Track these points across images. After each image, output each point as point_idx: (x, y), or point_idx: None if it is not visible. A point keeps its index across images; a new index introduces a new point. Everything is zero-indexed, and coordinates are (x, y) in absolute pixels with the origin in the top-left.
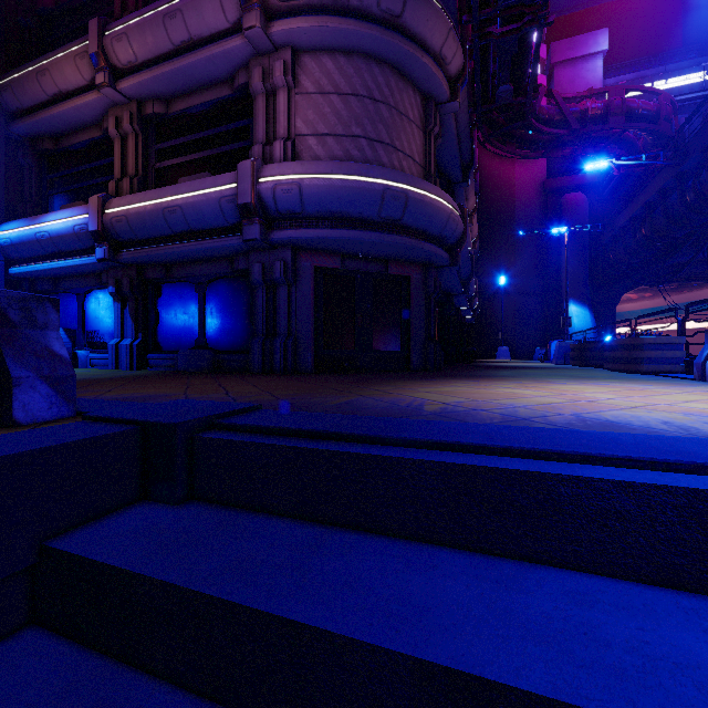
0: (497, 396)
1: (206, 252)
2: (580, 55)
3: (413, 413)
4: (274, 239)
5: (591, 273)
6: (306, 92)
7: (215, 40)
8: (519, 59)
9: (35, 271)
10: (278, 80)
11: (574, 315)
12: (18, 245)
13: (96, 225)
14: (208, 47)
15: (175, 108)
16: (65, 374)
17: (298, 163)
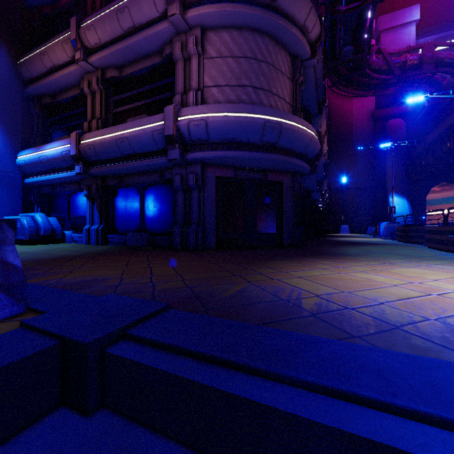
0: (357, 285)
1: (144, 168)
2: (399, 24)
3: (294, 312)
4: (189, 158)
5: (407, 174)
6: (211, 57)
7: (150, 25)
8: (358, 27)
9: (40, 181)
10: (191, 49)
11: (396, 204)
12: (29, 164)
13: (75, 151)
14: (145, 30)
15: (125, 73)
16: (17, 280)
17: (204, 106)
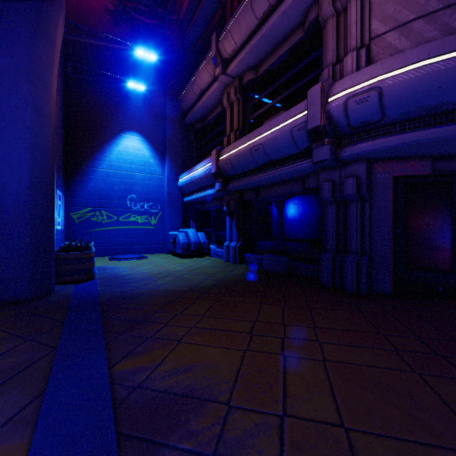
0: None
1: (281, 177)
2: None
3: None
4: (345, 156)
5: None
6: None
7: None
8: None
9: (192, 199)
10: None
11: None
12: (185, 185)
13: (215, 168)
14: (282, 2)
15: (261, 71)
16: None
17: (375, 64)
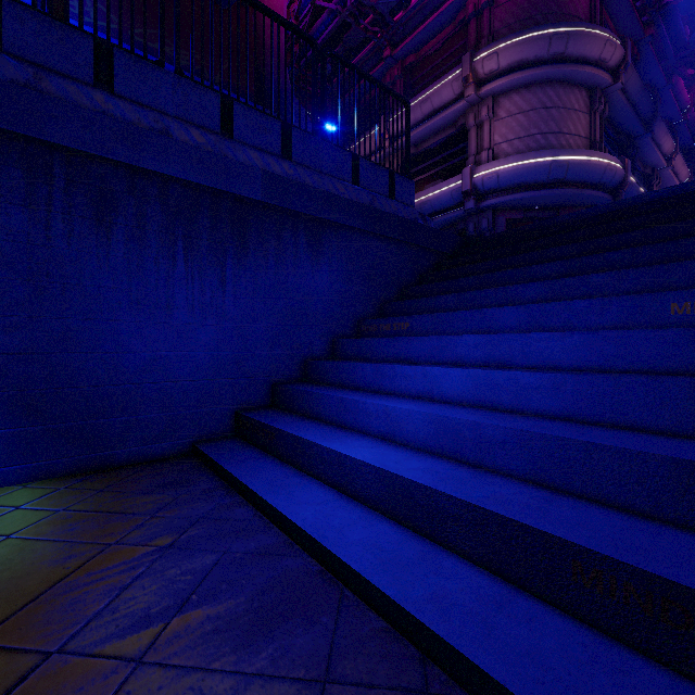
0: None
1: (441, 223)
2: None
3: None
4: (482, 206)
5: None
6: (501, 118)
7: (447, 106)
8: None
9: None
10: (483, 117)
11: None
12: None
13: None
14: (443, 111)
15: (421, 148)
16: None
17: (496, 161)
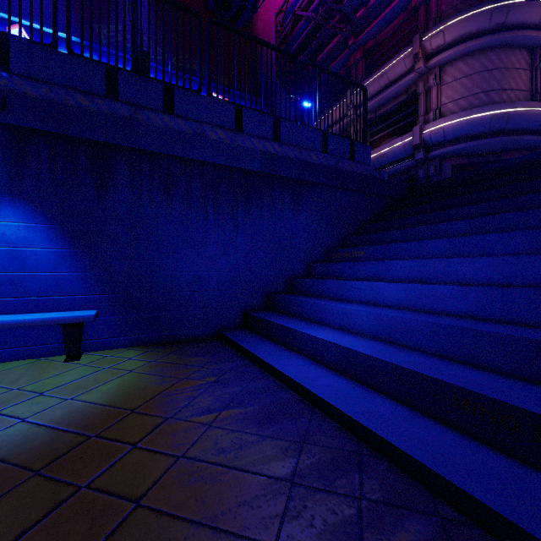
0: None
1: (395, 171)
2: None
3: None
4: (430, 156)
5: None
6: (447, 83)
7: (400, 78)
8: None
9: None
10: (431, 84)
11: None
12: None
13: None
14: (397, 83)
15: (379, 113)
16: None
17: (442, 119)
